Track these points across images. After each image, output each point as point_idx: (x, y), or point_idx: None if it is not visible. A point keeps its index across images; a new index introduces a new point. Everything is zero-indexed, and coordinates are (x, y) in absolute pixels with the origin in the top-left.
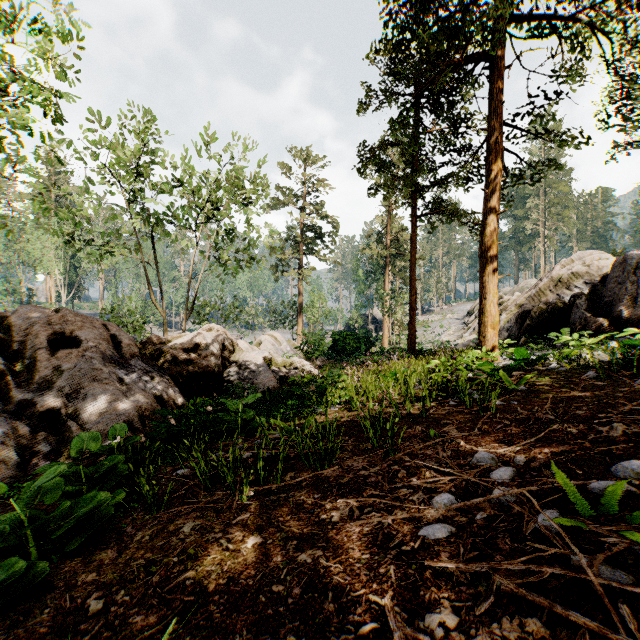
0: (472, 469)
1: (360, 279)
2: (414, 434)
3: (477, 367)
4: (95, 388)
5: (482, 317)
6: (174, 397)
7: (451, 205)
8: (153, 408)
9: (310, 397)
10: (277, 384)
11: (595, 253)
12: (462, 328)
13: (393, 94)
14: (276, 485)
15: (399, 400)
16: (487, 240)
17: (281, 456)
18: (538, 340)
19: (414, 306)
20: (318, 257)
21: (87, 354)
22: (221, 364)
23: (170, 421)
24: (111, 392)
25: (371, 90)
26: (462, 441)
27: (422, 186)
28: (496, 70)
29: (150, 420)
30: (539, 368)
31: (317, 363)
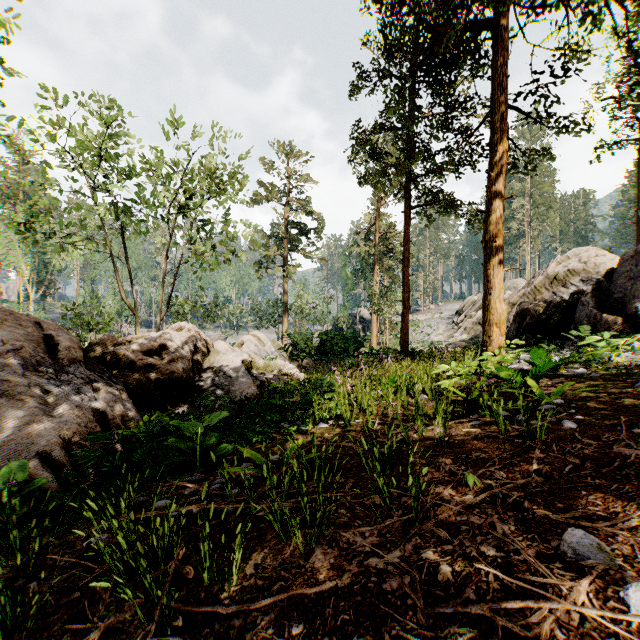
0: (571, 570)
1: (348, 278)
2: (439, 477)
3: (493, 373)
4: (2, 407)
5: (487, 315)
6: (123, 413)
7: (447, 195)
8: (89, 430)
9: (294, 410)
10: (257, 391)
11: (591, 250)
12: (451, 328)
13: (385, 77)
14: (222, 609)
15: (403, 415)
16: (493, 228)
17: (238, 538)
18: (541, 340)
19: (407, 304)
20: (304, 254)
21: (0, 360)
22: (191, 369)
23: (114, 445)
24: (25, 412)
25: (361, 72)
26: (526, 501)
27: (414, 177)
28: (503, 38)
29: (81, 447)
30: (563, 373)
31: (303, 365)
